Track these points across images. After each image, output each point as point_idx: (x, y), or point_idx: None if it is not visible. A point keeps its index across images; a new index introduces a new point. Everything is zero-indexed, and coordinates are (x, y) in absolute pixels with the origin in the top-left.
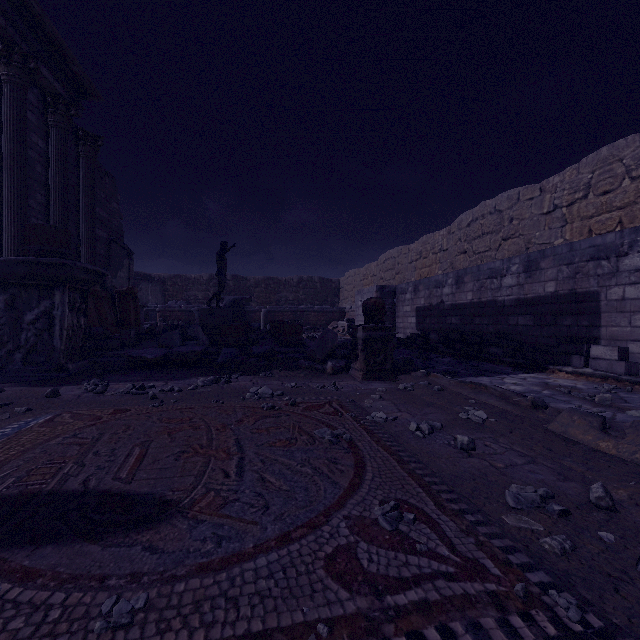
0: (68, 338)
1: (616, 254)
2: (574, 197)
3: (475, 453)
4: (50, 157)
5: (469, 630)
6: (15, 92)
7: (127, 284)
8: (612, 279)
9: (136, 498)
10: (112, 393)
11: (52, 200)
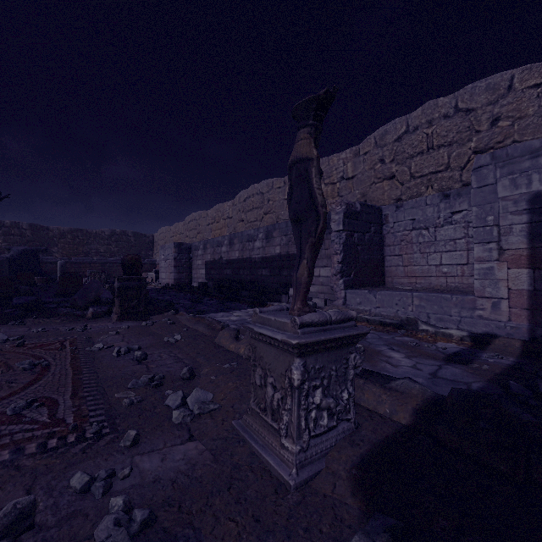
0: None
1: None
2: None
3: (145, 361)
4: None
5: (12, 452)
6: None
7: None
8: None
9: None
10: None
11: None
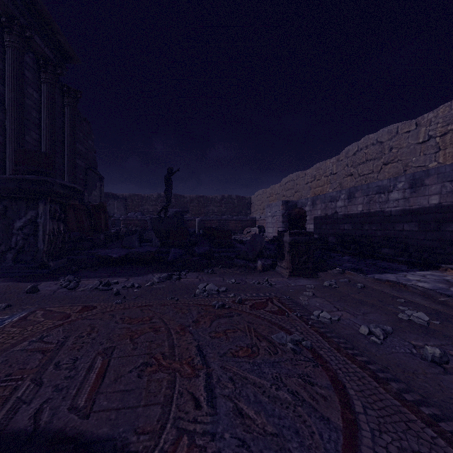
0: (49, 241)
1: None
2: (447, 128)
3: (450, 367)
4: (42, 105)
5: None
6: (15, 54)
7: (99, 200)
8: None
9: (92, 448)
10: (82, 289)
11: (44, 137)
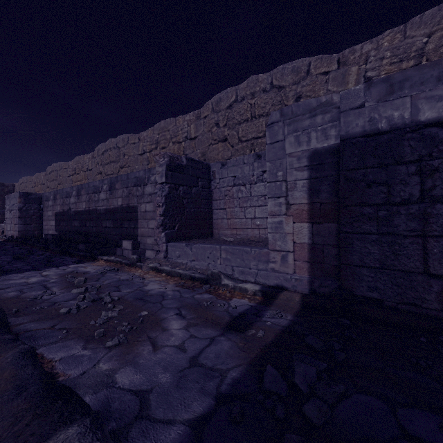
0: None
1: (143, 184)
2: (151, 147)
3: None
4: None
5: None
6: None
7: None
8: (142, 199)
9: None
10: None
11: None
